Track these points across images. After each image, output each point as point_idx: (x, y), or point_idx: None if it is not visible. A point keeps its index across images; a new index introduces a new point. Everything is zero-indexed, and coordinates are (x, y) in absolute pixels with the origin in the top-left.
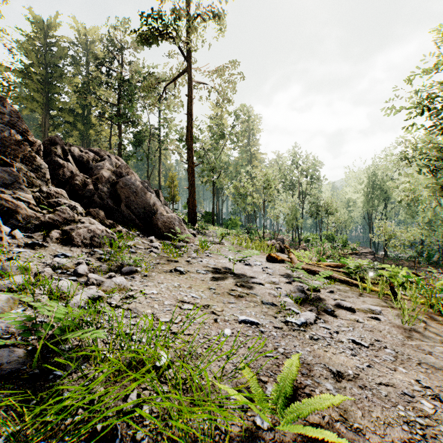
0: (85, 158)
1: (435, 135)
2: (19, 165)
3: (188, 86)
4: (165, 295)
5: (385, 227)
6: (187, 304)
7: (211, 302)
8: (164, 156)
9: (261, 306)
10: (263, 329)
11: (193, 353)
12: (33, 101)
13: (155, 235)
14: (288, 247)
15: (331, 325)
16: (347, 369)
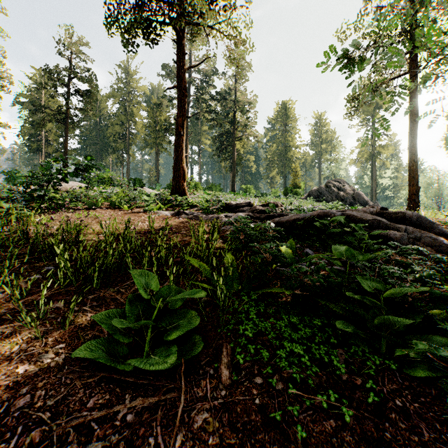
0: None
1: None
2: None
3: (372, 157)
4: None
5: None
6: None
7: None
8: None
9: None
10: None
11: None
12: None
13: None
14: None
15: None
16: None
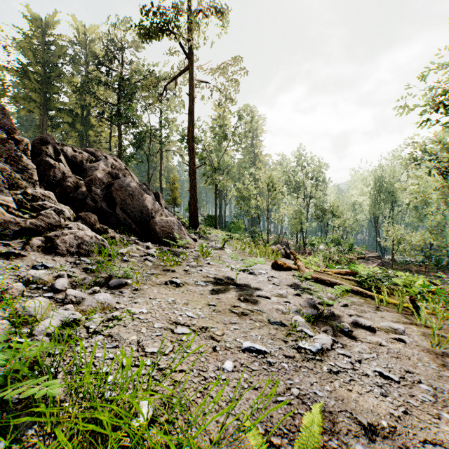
0: (79, 159)
1: (444, 135)
2: (3, 165)
3: (189, 85)
4: (155, 315)
5: (394, 231)
6: (182, 327)
7: (210, 323)
8: (165, 158)
9: (268, 327)
10: (271, 359)
11: (184, 400)
12: (31, 101)
13: (152, 241)
14: (295, 253)
15: (351, 351)
16: (380, 418)
